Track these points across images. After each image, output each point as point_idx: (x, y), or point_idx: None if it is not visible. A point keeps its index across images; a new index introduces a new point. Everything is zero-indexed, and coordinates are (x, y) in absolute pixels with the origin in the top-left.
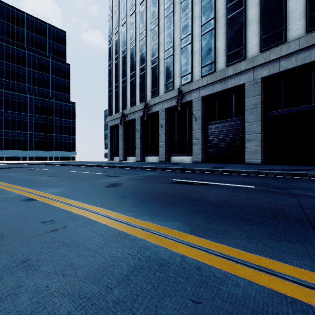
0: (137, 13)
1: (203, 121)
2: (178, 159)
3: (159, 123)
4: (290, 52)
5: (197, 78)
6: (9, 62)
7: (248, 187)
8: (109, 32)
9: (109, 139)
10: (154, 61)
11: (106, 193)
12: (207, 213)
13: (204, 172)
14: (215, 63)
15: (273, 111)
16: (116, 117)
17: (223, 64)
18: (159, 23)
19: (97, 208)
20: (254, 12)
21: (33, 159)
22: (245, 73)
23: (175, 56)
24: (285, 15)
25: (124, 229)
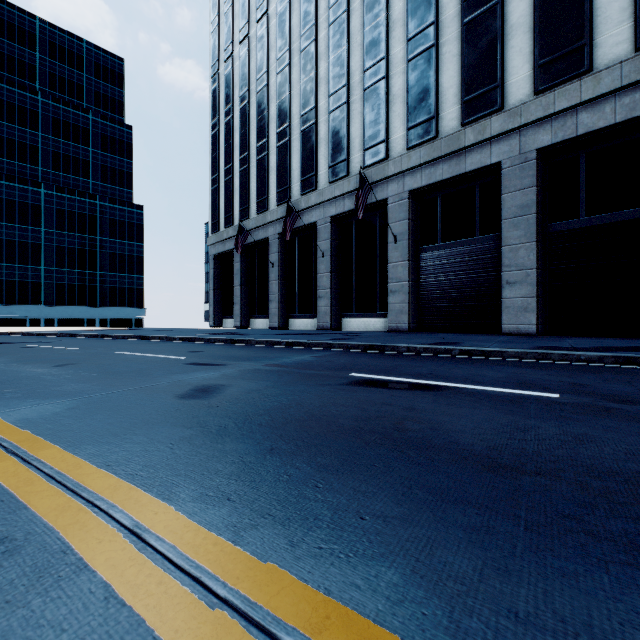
0: (272, 16)
1: (410, 243)
2: (359, 324)
3: (317, 247)
4: (601, 94)
5: (398, 151)
6: (2, 121)
7: (544, 398)
8: (212, 58)
9: (212, 281)
10: (307, 116)
11: (172, 420)
12: (477, 508)
13: (421, 354)
14: (437, 119)
15: (563, 221)
16: (227, 235)
17: (454, 122)
18: (317, 37)
19: (118, 488)
20: (522, 9)
21: (54, 323)
22: (503, 140)
23: (352, 106)
24: (590, 14)
25: (172, 622)
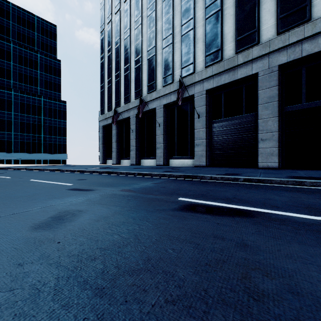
0: None
1: (207, 118)
2: (178, 163)
3: (156, 121)
4: (316, 33)
5: (200, 68)
6: None
7: None
8: (101, 22)
9: (101, 140)
10: (150, 51)
11: None
12: None
13: (219, 181)
14: (222, 50)
15: (293, 105)
16: (109, 115)
17: (231, 51)
18: (156, 9)
19: None
20: None
21: (19, 162)
22: (259, 60)
23: (175, 45)
24: None
25: None
